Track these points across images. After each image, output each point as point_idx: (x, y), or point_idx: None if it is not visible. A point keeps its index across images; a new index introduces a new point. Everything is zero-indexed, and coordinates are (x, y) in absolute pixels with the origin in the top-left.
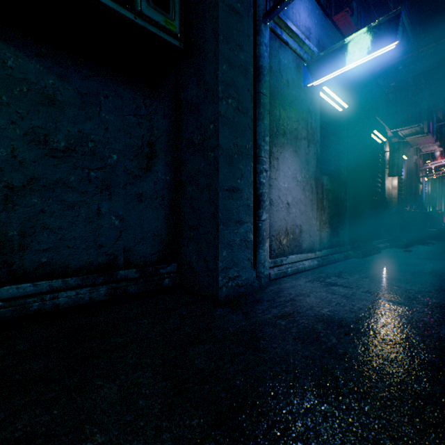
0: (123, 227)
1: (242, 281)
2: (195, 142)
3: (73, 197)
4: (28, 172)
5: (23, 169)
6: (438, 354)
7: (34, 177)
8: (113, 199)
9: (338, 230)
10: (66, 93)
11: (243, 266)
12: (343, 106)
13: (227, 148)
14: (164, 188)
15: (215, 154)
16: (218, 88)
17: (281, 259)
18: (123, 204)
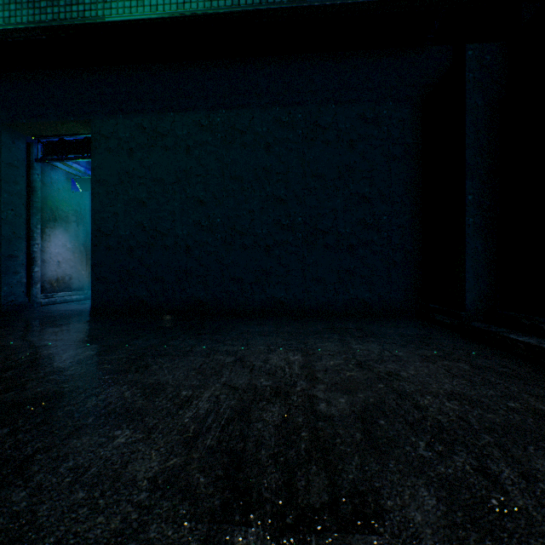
0: None
1: (19, 303)
2: None
3: None
4: None
5: None
6: (90, 310)
7: None
8: None
9: None
10: None
11: (19, 295)
12: None
13: (8, 236)
14: None
15: None
16: (2, 206)
17: (52, 294)
18: None
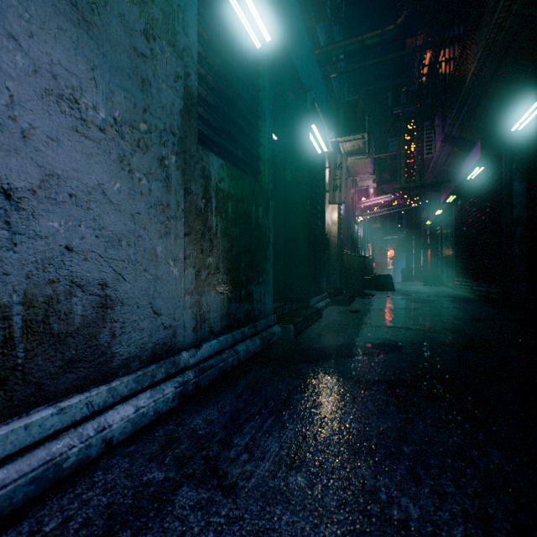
0: None
1: None
2: None
3: None
4: None
5: None
6: None
7: None
8: None
9: (252, 286)
10: None
11: None
12: (262, 34)
13: None
14: None
15: None
16: None
17: None
18: None
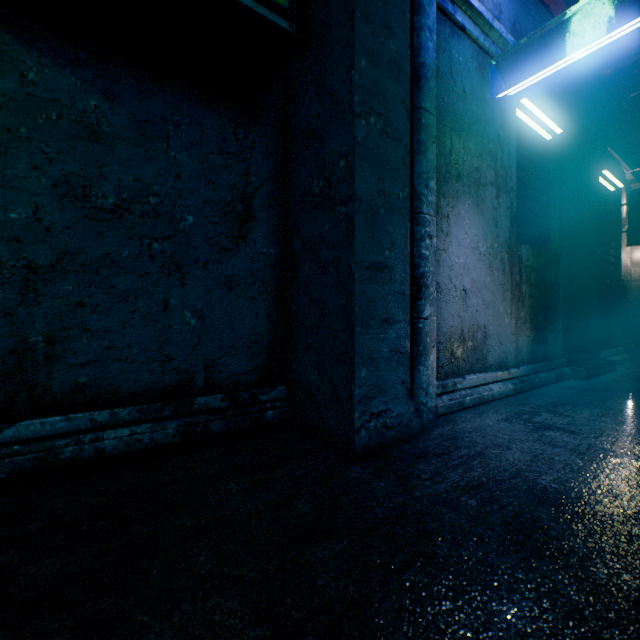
0: (203, 328)
1: (392, 419)
2: (314, 192)
3: (126, 283)
4: (59, 244)
5: (51, 239)
6: None
7: (68, 252)
8: (188, 285)
9: (546, 333)
10: (116, 121)
11: (393, 394)
12: (553, 131)
13: (368, 198)
14: (266, 267)
15: (347, 209)
16: (353, 98)
17: (453, 380)
18: (203, 292)
